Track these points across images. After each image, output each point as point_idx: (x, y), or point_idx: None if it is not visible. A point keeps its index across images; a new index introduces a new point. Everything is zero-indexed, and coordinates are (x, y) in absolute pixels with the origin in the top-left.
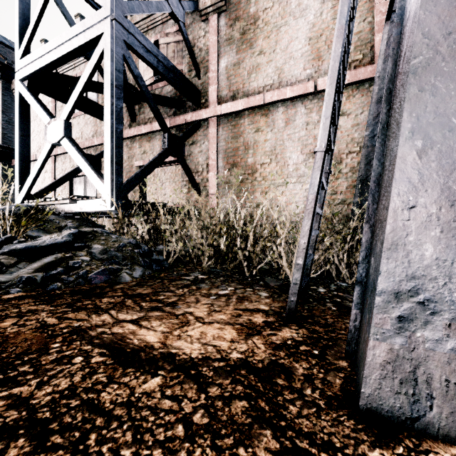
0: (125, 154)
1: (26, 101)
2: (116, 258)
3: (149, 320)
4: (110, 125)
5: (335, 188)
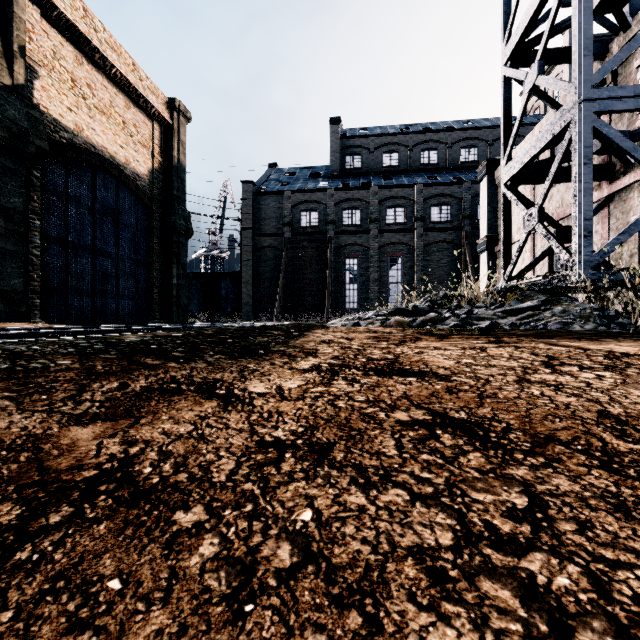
0: (616, 211)
1: (508, 199)
2: (572, 316)
3: (579, 342)
4: (577, 203)
5: None
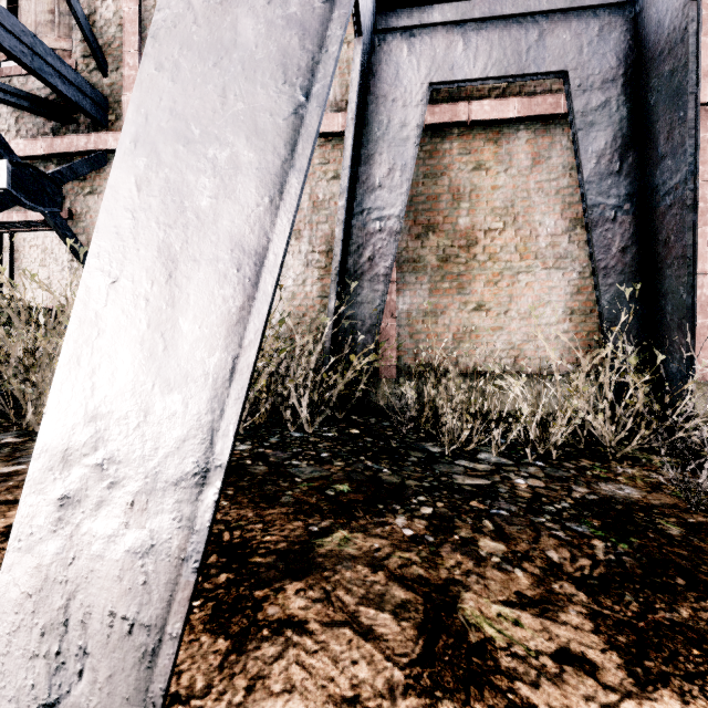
0: None
1: None
2: None
3: None
4: None
5: (328, 288)
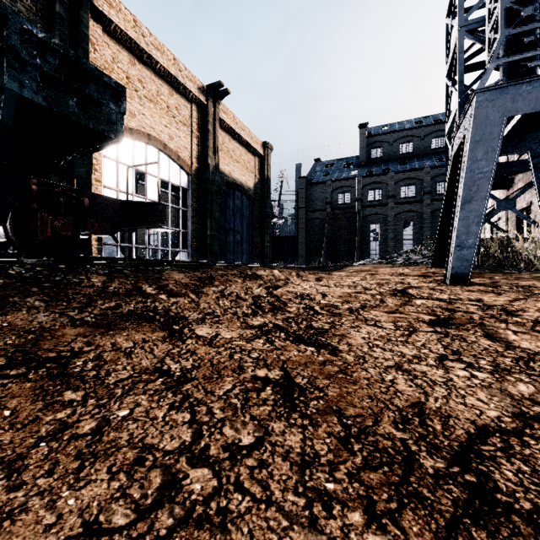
0: None
1: None
2: None
3: None
4: None
5: None
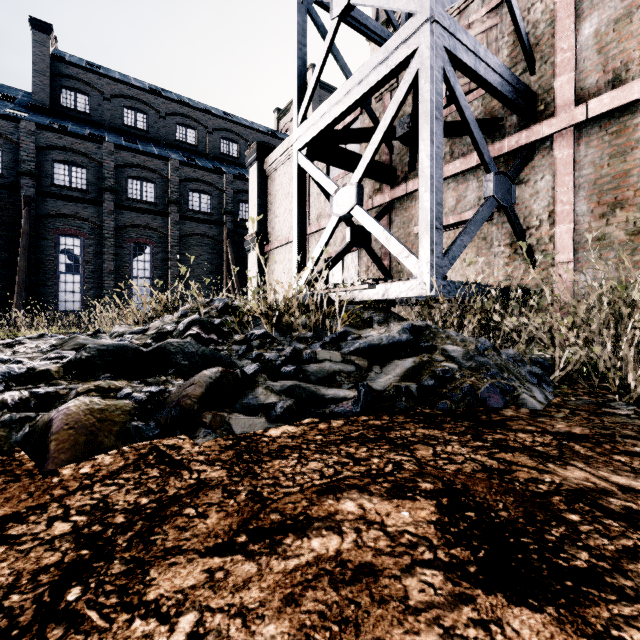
0: (398, 219)
1: (303, 173)
2: (490, 367)
3: None
4: (430, 175)
5: None
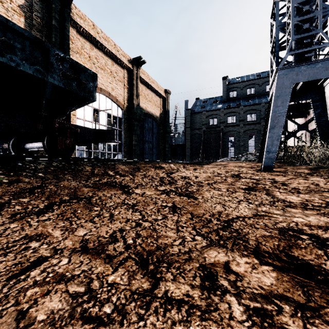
0: None
1: None
2: None
3: None
4: None
5: None
